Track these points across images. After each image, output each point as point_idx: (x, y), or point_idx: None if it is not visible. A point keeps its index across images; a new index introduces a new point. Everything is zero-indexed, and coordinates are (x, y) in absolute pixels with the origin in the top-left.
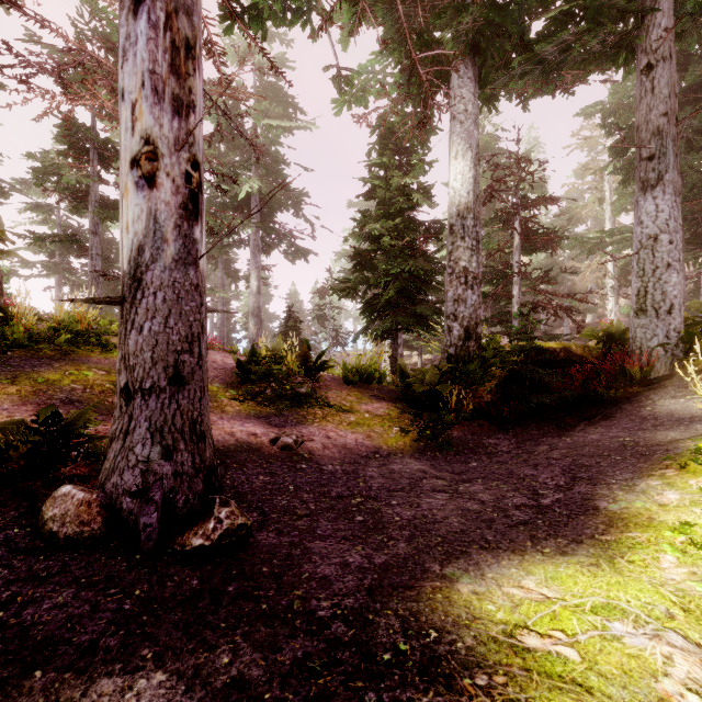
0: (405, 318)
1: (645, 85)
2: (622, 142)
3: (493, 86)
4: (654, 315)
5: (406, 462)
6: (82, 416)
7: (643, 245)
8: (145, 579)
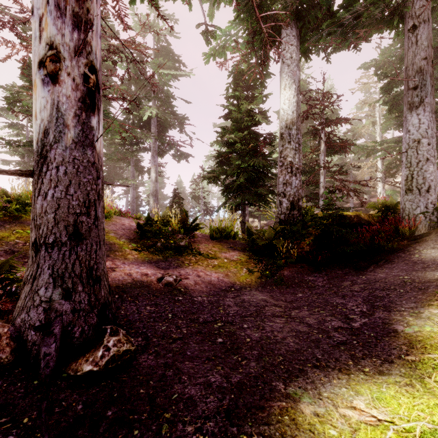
0: (250, 196)
1: (411, 39)
2: (388, 85)
3: (309, 41)
4: (417, 193)
5: (253, 293)
6: (5, 264)
7: (410, 146)
8: (36, 406)
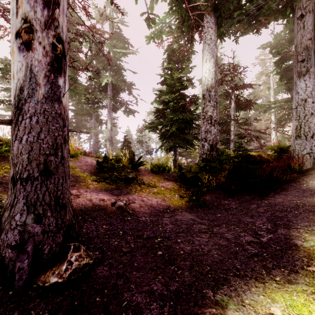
0: (180, 141)
1: (300, 25)
2: (280, 60)
3: (224, 27)
4: (304, 138)
5: (183, 214)
6: None
7: (299, 104)
8: None
